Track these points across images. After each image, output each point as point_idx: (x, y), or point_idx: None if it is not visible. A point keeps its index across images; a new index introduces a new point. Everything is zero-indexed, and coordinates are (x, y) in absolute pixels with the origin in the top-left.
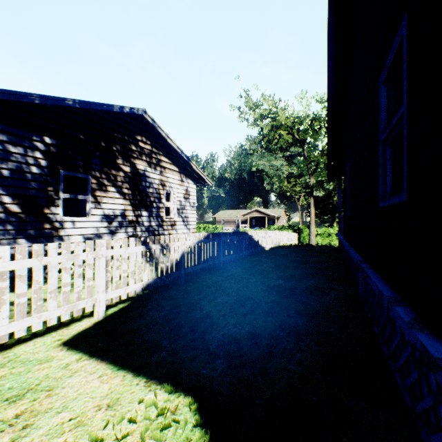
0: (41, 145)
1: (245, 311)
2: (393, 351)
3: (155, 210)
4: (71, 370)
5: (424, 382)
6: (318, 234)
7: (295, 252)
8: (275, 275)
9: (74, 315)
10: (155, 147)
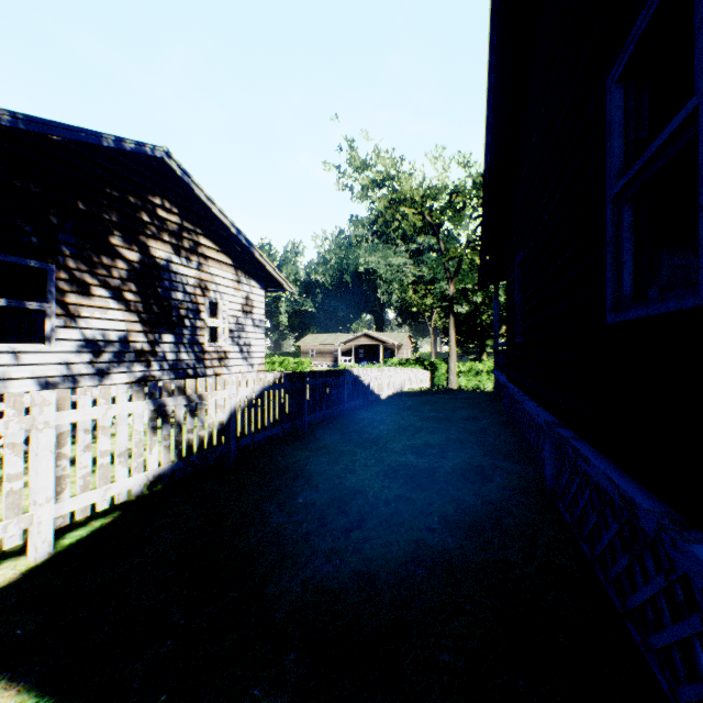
0: None
1: (348, 522)
2: (637, 606)
3: (189, 333)
4: None
5: None
6: (461, 372)
7: (430, 402)
8: (399, 444)
9: None
10: (187, 219)
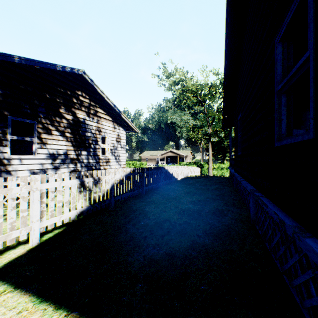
0: None
1: (163, 232)
2: (288, 268)
3: (93, 150)
4: None
5: None
6: (214, 168)
7: (200, 181)
8: (185, 200)
9: (7, 244)
10: (92, 101)
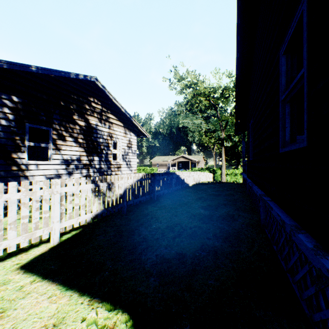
0: (9, 102)
1: (174, 235)
2: (291, 266)
3: (105, 156)
4: (24, 292)
5: (321, 296)
6: (228, 174)
7: (212, 187)
8: (196, 205)
9: (32, 242)
10: (104, 107)
